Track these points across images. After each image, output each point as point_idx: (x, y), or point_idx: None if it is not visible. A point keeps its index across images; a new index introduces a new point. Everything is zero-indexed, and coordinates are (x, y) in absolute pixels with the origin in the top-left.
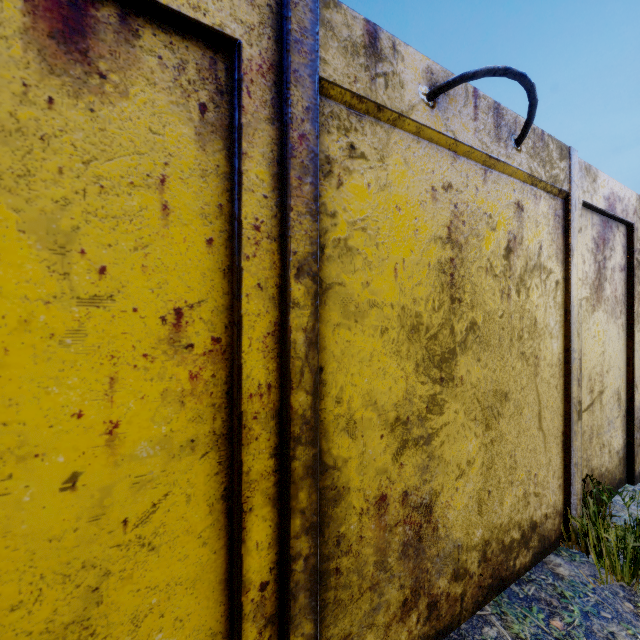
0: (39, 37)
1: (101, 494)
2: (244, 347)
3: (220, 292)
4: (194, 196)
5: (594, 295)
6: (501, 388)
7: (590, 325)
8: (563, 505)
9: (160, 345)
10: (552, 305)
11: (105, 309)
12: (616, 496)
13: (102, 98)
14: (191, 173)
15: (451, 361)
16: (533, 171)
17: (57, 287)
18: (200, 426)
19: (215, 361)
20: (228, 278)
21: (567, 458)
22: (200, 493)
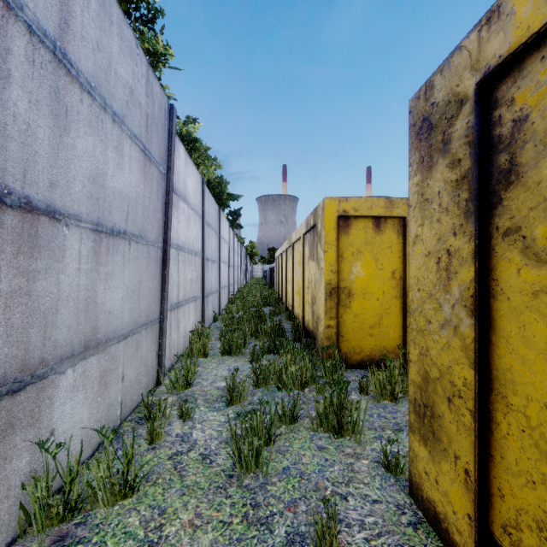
0: (374, 228)
1: (382, 302)
2: (407, 278)
3: (401, 267)
4: (396, 248)
5: None
6: None
7: None
8: None
9: (390, 277)
10: None
11: (382, 271)
12: None
13: (382, 234)
14: (396, 244)
15: None
16: None
17: (376, 267)
18: (397, 293)
19: (400, 281)
20: (403, 264)
21: None
22: (397, 307)
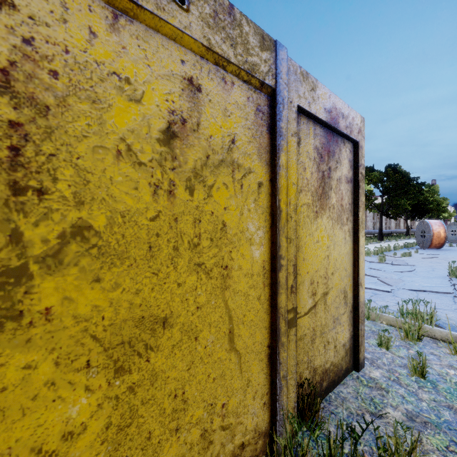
0: None
1: None
2: None
3: None
4: None
5: (317, 202)
6: (154, 313)
7: (312, 231)
8: (270, 423)
9: None
10: (252, 208)
11: None
12: (341, 386)
13: None
14: None
15: (13, 287)
16: (214, 45)
17: None
18: None
19: None
20: None
21: (274, 372)
22: None
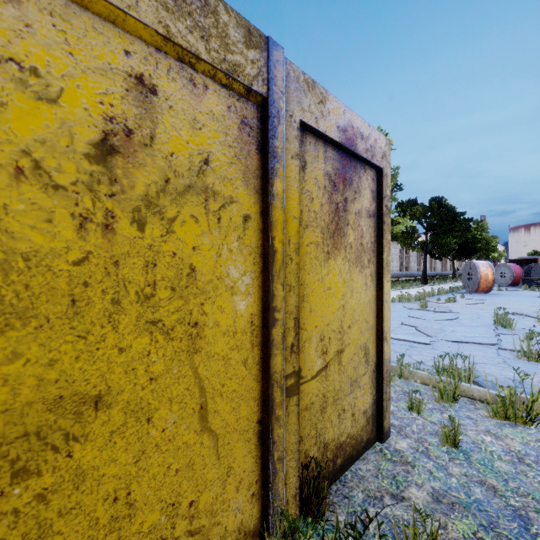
0: None
1: None
2: None
3: None
4: None
5: (329, 240)
6: (80, 390)
7: (322, 275)
8: (261, 518)
9: None
10: (235, 248)
11: None
12: (360, 462)
13: None
14: None
15: None
16: (175, 35)
17: None
18: None
19: None
20: None
21: (266, 454)
22: None
